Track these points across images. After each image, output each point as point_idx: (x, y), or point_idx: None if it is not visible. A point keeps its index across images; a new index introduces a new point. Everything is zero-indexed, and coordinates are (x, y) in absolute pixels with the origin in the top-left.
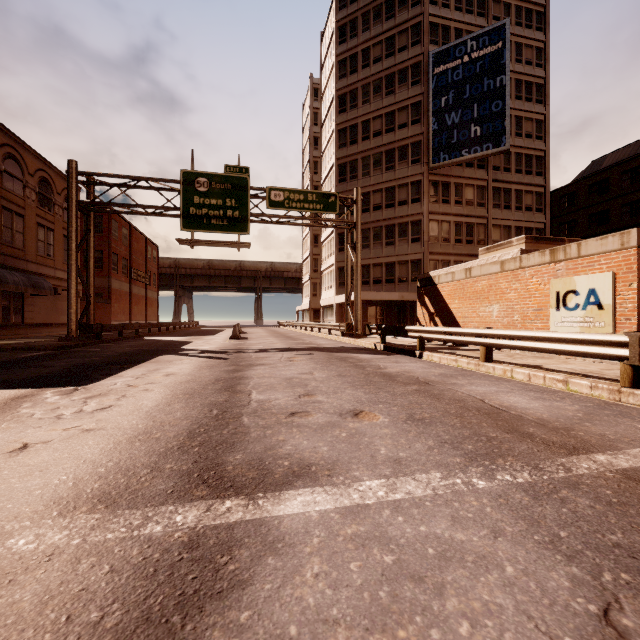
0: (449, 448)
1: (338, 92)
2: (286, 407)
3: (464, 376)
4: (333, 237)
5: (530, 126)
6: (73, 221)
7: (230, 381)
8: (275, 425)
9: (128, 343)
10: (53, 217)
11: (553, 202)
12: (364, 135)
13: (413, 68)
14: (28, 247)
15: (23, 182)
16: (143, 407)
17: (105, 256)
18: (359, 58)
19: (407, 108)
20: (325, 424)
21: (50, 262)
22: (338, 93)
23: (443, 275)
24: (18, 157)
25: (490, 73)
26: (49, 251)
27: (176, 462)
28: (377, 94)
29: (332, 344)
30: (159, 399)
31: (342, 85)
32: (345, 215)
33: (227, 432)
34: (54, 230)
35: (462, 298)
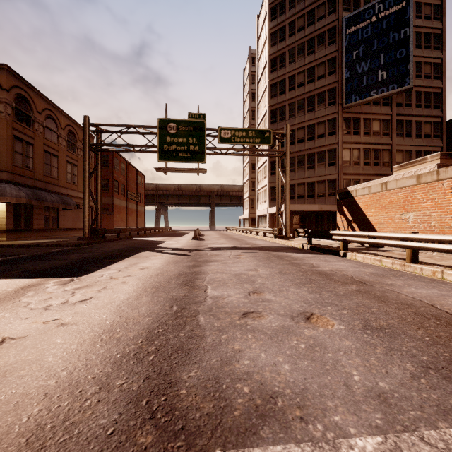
0: (439, 378)
1: (270, 56)
2: (238, 305)
3: (396, 276)
4: (266, 164)
5: (428, 69)
6: (87, 158)
7: (190, 276)
8: (229, 328)
9: (122, 242)
10: (77, 157)
11: (447, 130)
12: (290, 87)
13: (329, 32)
14: (61, 177)
15: (57, 134)
16: (116, 300)
17: (110, 183)
18: (286, 29)
19: (324, 63)
20: (279, 329)
21: (75, 187)
22: (270, 57)
23: (360, 189)
24: (54, 117)
25: (395, 28)
26: (74, 180)
27: (128, 376)
28: (300, 55)
29: (268, 244)
30: (131, 292)
31: (273, 51)
32: (277, 146)
33: (183, 335)
34: (77, 165)
35: (378, 207)
